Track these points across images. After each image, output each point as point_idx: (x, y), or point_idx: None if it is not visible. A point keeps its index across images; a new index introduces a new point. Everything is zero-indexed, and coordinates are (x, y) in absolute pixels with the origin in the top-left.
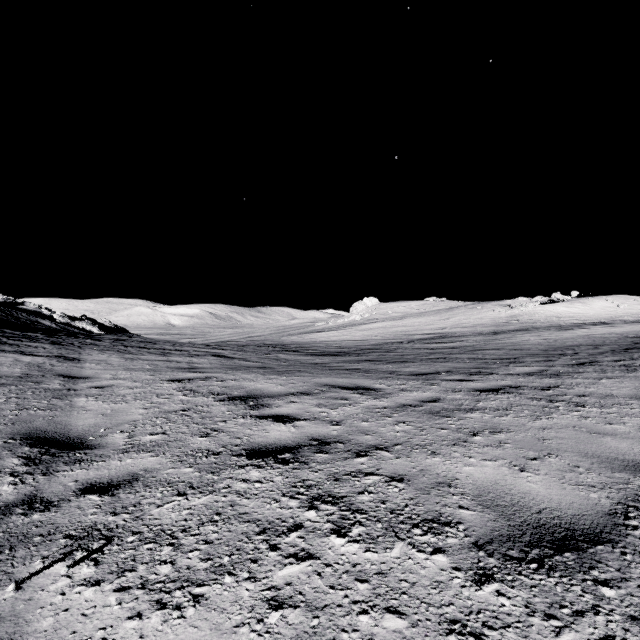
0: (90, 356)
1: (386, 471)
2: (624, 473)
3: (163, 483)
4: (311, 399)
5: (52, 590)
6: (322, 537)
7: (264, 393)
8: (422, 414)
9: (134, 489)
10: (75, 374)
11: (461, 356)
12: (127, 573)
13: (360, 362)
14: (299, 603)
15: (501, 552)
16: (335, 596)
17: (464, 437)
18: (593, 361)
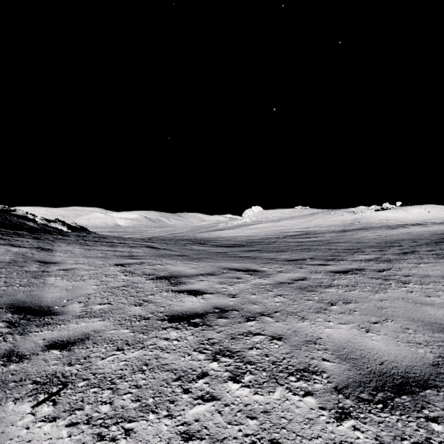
0: (60, 247)
1: (269, 332)
2: (442, 333)
3: (107, 341)
4: (215, 278)
5: (20, 425)
6: (222, 383)
7: (181, 274)
8: (294, 289)
9: (85, 345)
10: (48, 260)
11: (320, 247)
12: (76, 411)
13: (249, 251)
14: (204, 436)
15: (355, 395)
16: (232, 430)
17: (324, 306)
18: (413, 251)
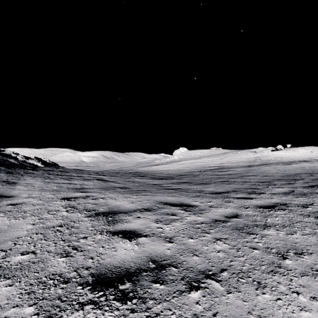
0: (24, 181)
1: None
2: None
3: None
4: (151, 215)
5: None
6: None
7: (120, 209)
8: (231, 230)
9: None
10: (6, 194)
11: (236, 180)
12: None
13: (180, 183)
14: None
15: None
16: None
17: (276, 260)
18: None
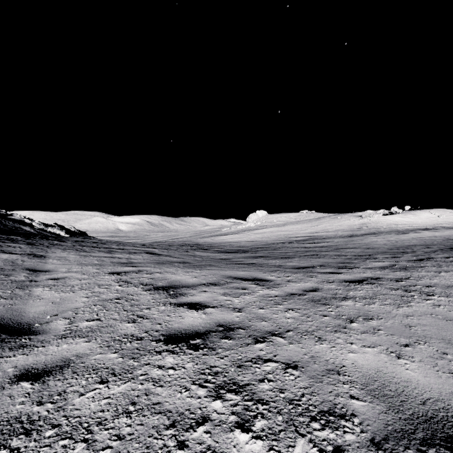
0: (54, 254)
1: (282, 357)
2: None
3: (89, 369)
4: (218, 289)
5: None
6: (227, 432)
7: (182, 284)
8: (306, 302)
9: (63, 376)
10: (39, 268)
11: (329, 253)
12: None
13: (255, 258)
14: None
15: (399, 452)
16: None
17: (343, 324)
18: (429, 257)
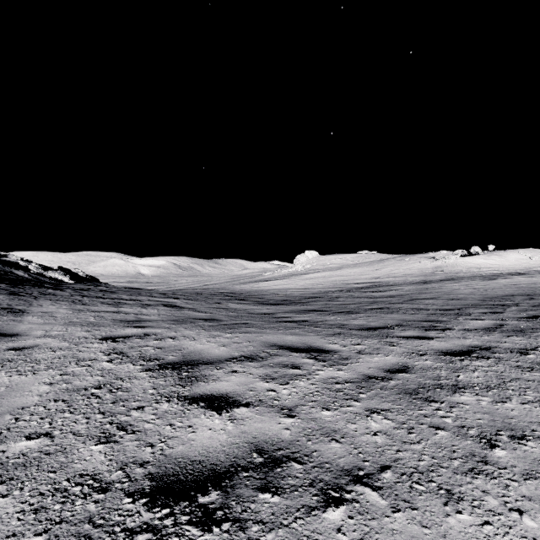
0: (39, 307)
1: None
2: None
3: None
4: (256, 367)
5: None
6: None
7: (203, 357)
8: (397, 395)
9: None
10: (6, 330)
11: (403, 306)
12: None
13: (306, 312)
14: None
15: None
16: None
17: (479, 450)
18: None
